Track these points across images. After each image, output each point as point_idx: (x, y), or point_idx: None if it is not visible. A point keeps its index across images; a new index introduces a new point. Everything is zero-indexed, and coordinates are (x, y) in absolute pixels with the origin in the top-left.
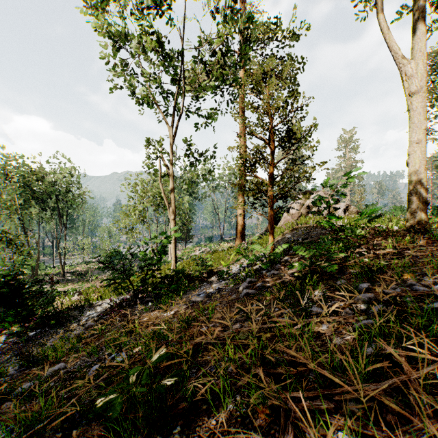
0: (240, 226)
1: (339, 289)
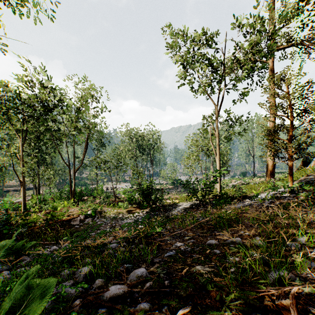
0: (270, 166)
1: None
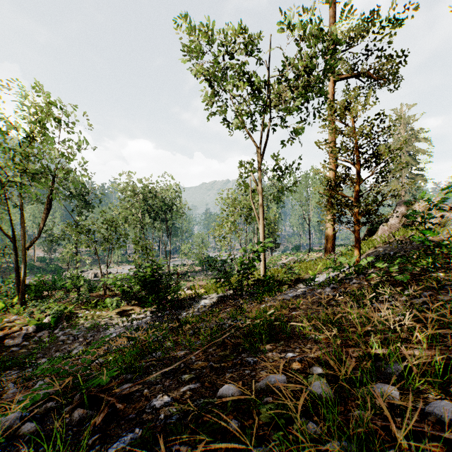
0: (329, 237)
1: (404, 295)
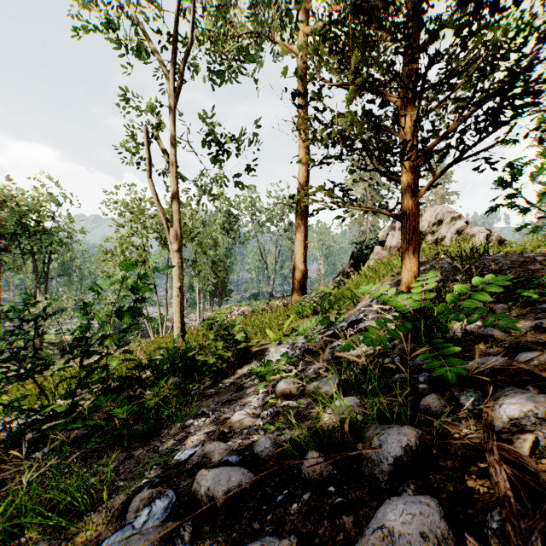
0: (299, 272)
1: None
